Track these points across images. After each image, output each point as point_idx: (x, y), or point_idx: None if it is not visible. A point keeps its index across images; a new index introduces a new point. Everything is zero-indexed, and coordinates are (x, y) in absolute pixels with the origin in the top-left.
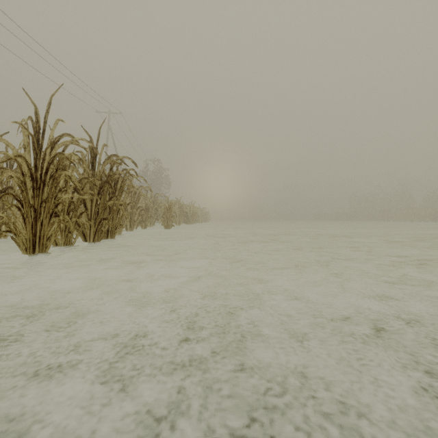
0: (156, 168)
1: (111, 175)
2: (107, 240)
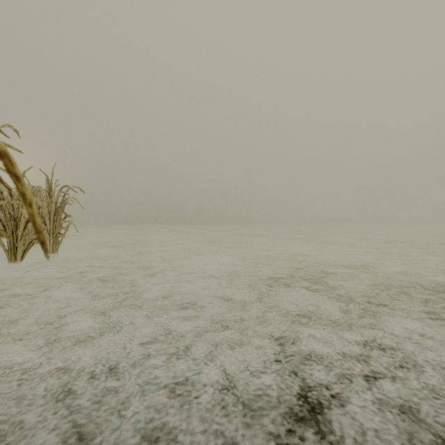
0: None
1: None
2: None
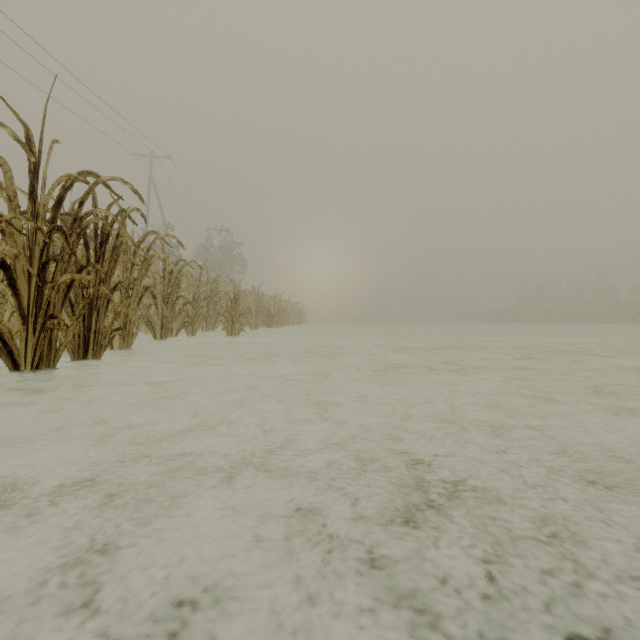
0: (224, 242)
1: (82, 218)
2: (86, 362)
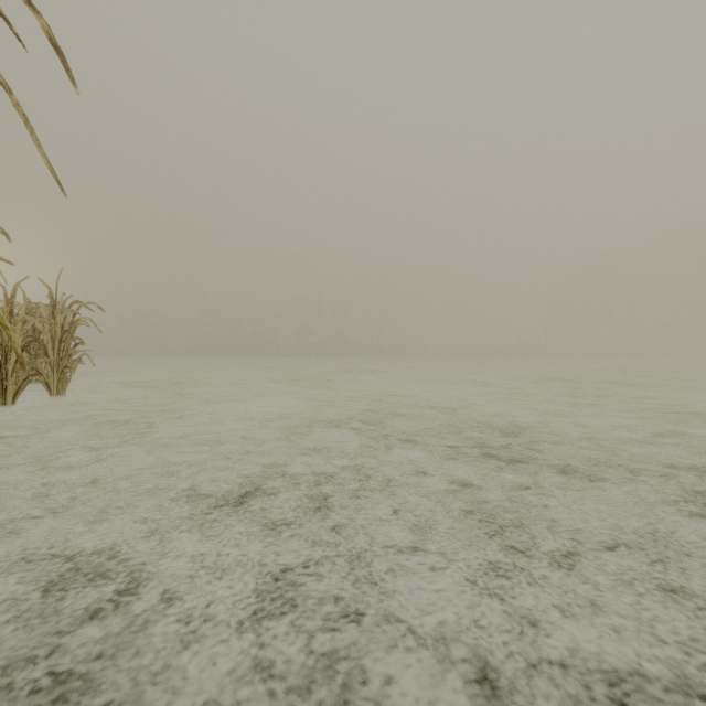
0: None
1: None
2: None
